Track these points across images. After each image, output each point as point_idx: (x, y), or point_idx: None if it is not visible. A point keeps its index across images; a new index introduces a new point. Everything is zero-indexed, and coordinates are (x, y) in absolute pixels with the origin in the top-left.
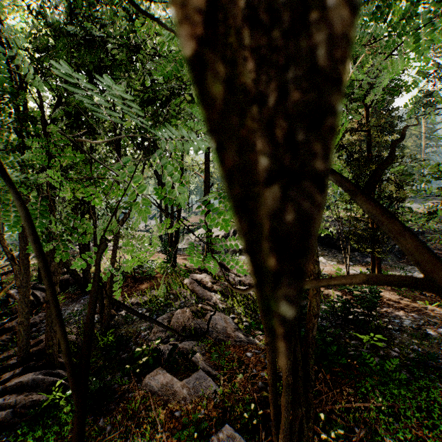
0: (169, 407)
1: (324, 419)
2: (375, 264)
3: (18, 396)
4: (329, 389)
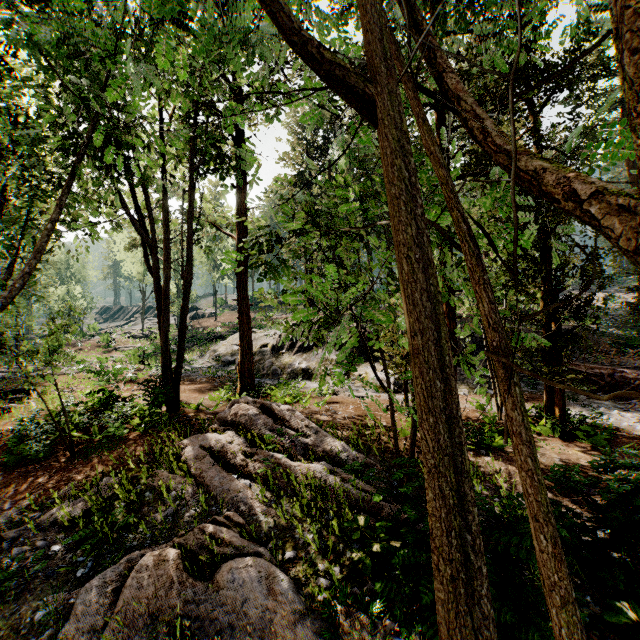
0: None
1: None
2: (553, 400)
3: None
4: None
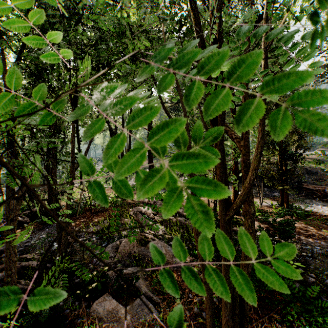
0: None
1: None
2: (284, 198)
3: None
4: (257, 314)
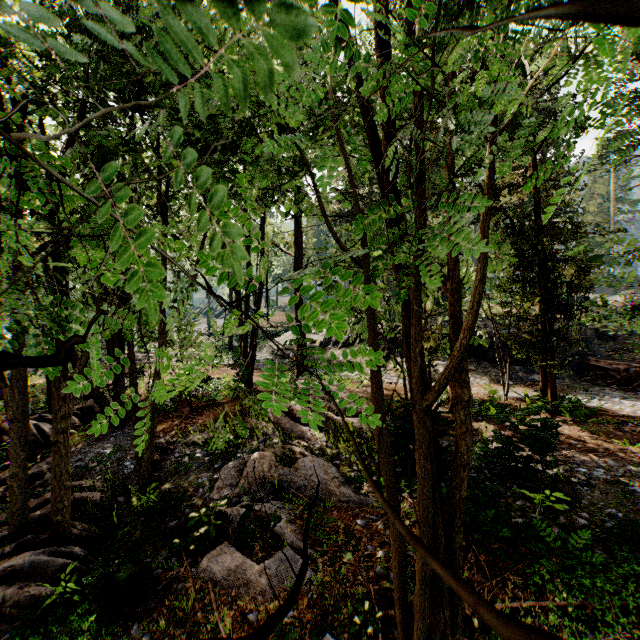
0: (239, 606)
1: (478, 627)
2: (547, 384)
3: (8, 589)
4: (484, 577)
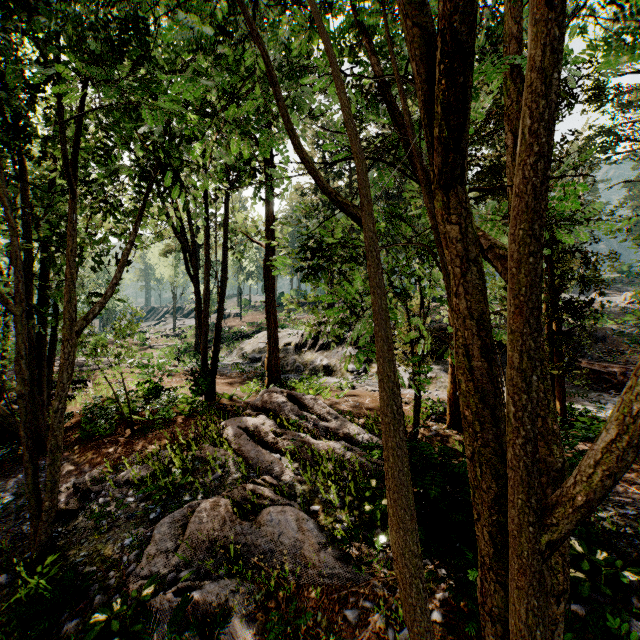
0: None
1: None
2: (555, 394)
3: None
4: None
